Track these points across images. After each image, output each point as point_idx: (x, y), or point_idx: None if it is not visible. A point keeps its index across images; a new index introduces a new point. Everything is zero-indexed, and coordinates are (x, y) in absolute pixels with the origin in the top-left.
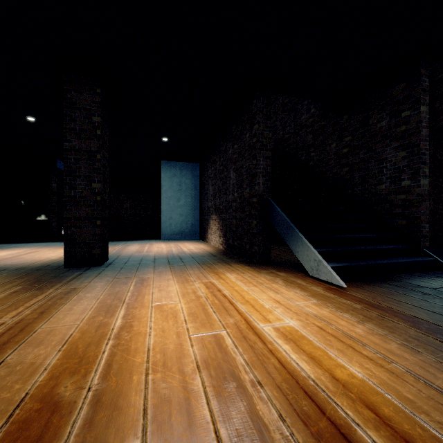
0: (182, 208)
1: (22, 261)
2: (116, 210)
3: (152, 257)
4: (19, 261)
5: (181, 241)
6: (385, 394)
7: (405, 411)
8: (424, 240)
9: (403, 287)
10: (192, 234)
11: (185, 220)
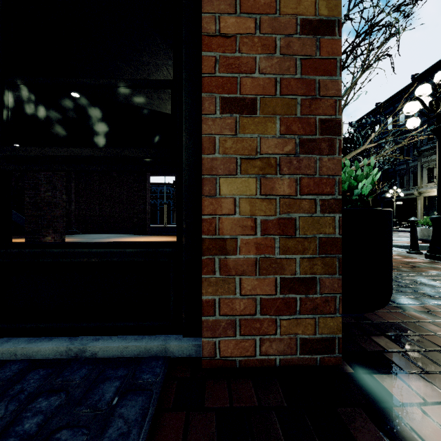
0: None
1: None
2: None
3: None
4: None
5: None
6: (68, 240)
7: (70, 240)
8: (73, 225)
9: (68, 236)
10: None
11: None
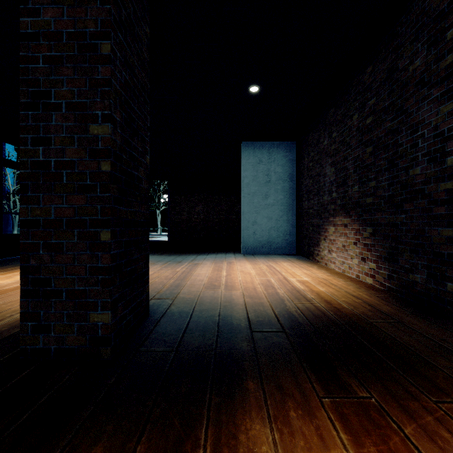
0: (271, 209)
1: (8, 303)
2: (188, 214)
3: (241, 310)
4: (4, 303)
5: (272, 257)
6: None
7: None
8: None
9: None
10: (285, 247)
11: (276, 226)
